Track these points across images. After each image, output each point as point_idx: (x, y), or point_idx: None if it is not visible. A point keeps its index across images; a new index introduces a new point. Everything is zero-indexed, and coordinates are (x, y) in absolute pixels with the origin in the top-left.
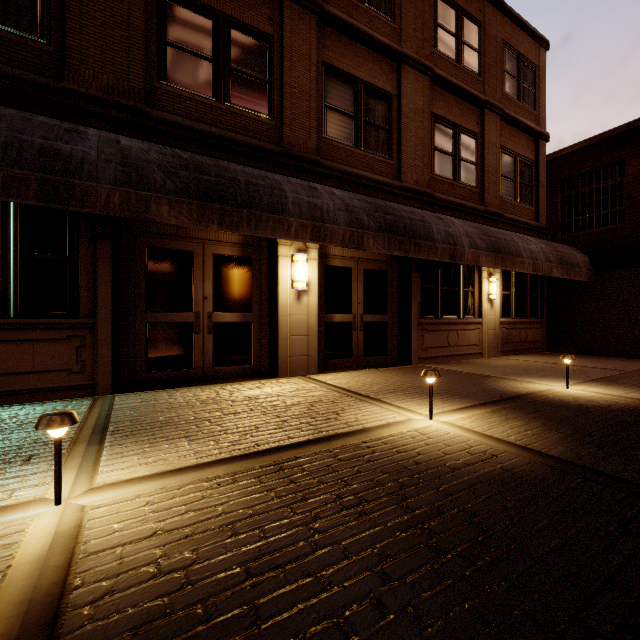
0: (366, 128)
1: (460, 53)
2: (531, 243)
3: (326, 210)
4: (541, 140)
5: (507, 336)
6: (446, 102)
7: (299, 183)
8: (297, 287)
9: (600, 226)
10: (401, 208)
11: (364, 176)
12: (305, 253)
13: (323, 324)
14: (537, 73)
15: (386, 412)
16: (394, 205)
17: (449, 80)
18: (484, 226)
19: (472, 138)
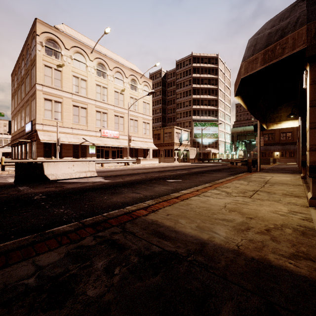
0: None
1: None
2: None
3: None
4: None
5: None
6: None
7: None
8: None
9: None
10: None
11: None
12: None
13: None
14: None
15: None
16: None
17: None
18: None
19: None
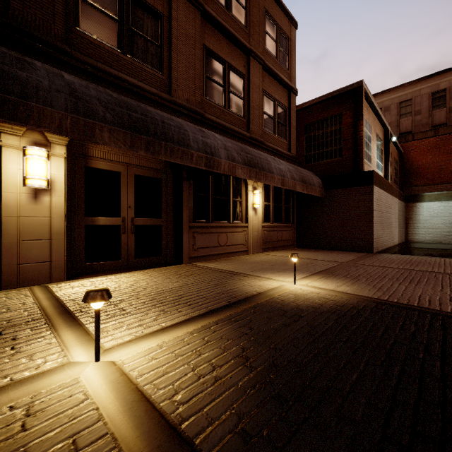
0: (133, 36)
1: (229, 3)
2: (281, 164)
3: (34, 86)
4: (292, 93)
5: (268, 237)
6: (217, 40)
7: (0, 50)
8: (29, 184)
9: (328, 158)
10: (158, 112)
11: (127, 80)
12: (46, 148)
13: (83, 227)
14: (289, 43)
15: (48, 349)
16: (150, 108)
17: (219, 20)
18: (244, 145)
19: (240, 77)
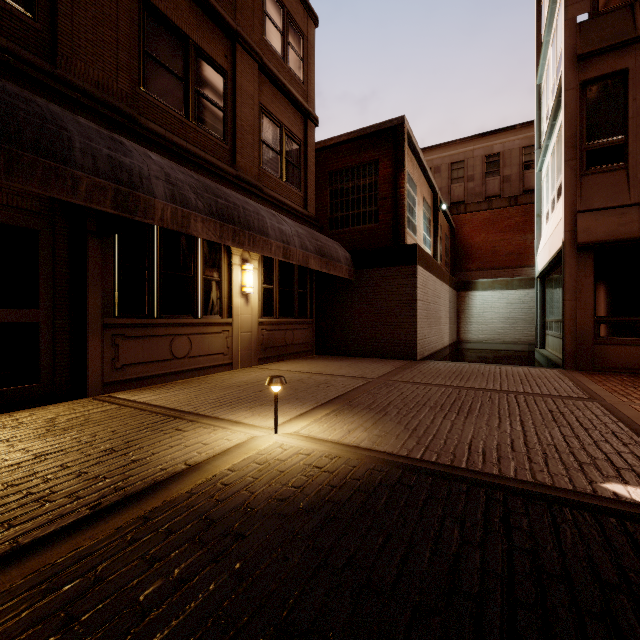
0: None
1: None
2: (285, 223)
3: None
4: (310, 121)
5: (269, 339)
6: None
7: None
8: None
9: (360, 224)
10: None
11: None
12: None
13: None
14: (306, 44)
15: None
16: None
17: None
18: (217, 184)
19: (218, 72)
